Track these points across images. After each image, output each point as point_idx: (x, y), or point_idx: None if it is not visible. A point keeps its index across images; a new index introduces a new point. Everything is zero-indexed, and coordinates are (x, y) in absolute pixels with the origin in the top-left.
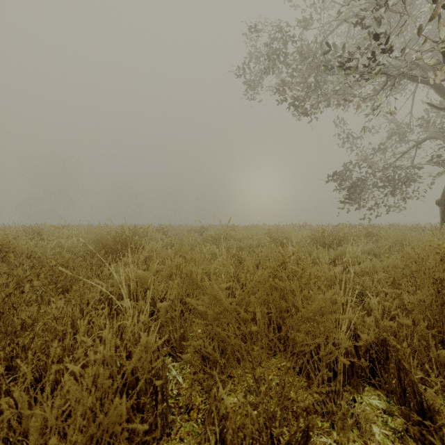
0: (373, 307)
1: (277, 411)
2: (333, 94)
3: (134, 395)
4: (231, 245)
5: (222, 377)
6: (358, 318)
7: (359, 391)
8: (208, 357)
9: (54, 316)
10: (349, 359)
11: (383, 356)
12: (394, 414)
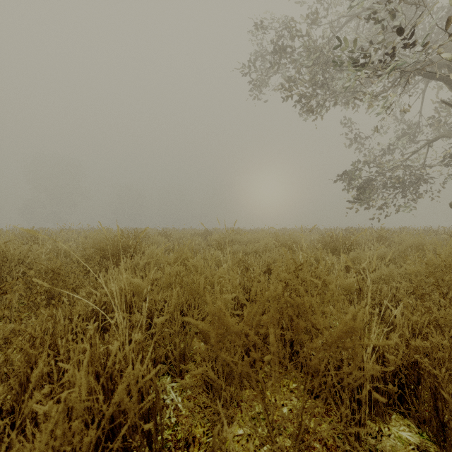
0: (397, 321)
1: (293, 451)
2: (342, 93)
3: (114, 447)
4: (237, 249)
5: (227, 412)
6: (382, 334)
7: (385, 420)
8: (210, 383)
9: (31, 335)
10: (375, 384)
11: (414, 380)
12: (430, 451)
